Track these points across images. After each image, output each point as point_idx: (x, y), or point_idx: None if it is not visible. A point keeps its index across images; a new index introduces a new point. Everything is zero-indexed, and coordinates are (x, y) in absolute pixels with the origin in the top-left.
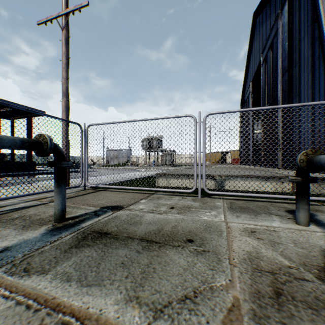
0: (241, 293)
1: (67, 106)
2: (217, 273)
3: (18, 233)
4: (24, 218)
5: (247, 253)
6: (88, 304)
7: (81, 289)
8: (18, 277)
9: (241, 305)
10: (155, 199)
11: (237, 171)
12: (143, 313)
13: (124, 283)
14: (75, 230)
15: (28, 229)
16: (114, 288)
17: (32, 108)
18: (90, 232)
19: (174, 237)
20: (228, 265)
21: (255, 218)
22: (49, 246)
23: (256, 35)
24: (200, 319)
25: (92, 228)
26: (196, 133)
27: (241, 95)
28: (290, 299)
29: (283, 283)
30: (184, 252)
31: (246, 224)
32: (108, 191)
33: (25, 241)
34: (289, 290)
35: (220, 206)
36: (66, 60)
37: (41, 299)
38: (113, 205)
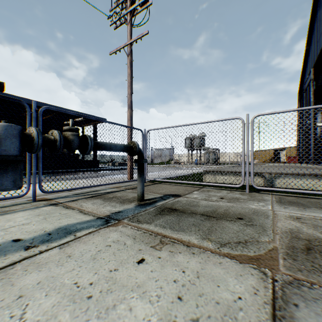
0: (279, 245)
1: (131, 116)
2: (261, 235)
3: (120, 205)
4: (116, 197)
5: (288, 229)
6: (181, 237)
7: (174, 232)
8: (136, 223)
9: (278, 249)
10: (205, 191)
11: (290, 169)
12: (214, 244)
13: (198, 232)
14: (153, 206)
15: (124, 203)
16: (193, 233)
17: (97, 117)
18: (164, 208)
19: (227, 216)
20: (271, 233)
21: (302, 210)
22: (142, 212)
23: (319, 13)
24: (249, 250)
25: (164, 206)
26: (244, 133)
27: (299, 84)
28: (317, 252)
29: (315, 245)
30: (236, 224)
31: (292, 213)
32: (164, 184)
33: (127, 209)
34: (318, 249)
35: (267, 200)
36: (130, 79)
37: (155, 232)
38: (172, 194)
